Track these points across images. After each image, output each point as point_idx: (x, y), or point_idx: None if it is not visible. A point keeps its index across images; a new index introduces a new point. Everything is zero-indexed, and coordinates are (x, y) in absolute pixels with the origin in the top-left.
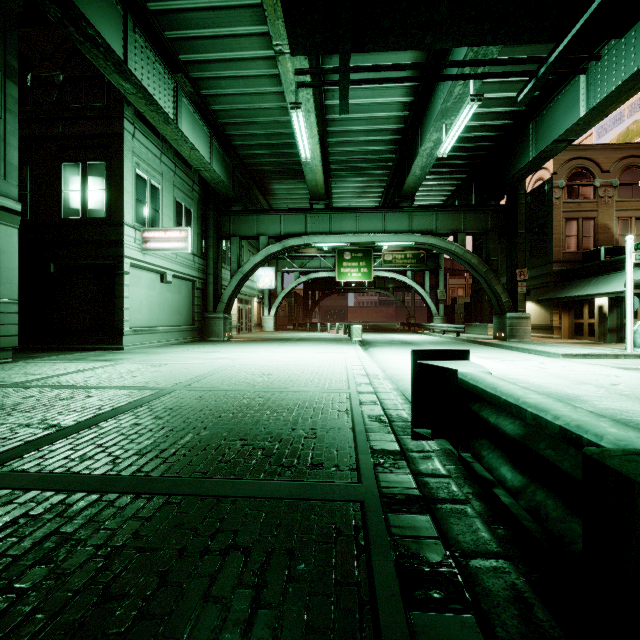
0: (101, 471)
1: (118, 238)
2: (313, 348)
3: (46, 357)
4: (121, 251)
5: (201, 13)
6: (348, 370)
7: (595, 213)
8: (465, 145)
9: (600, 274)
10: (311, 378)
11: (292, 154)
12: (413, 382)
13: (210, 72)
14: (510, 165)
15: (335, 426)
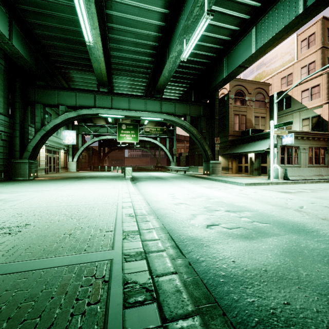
0: None
1: None
2: (96, 184)
3: None
4: None
5: None
6: (118, 209)
7: (246, 113)
8: (191, 66)
9: (251, 142)
10: (73, 228)
11: (84, 51)
12: None
13: None
14: (213, 80)
15: None
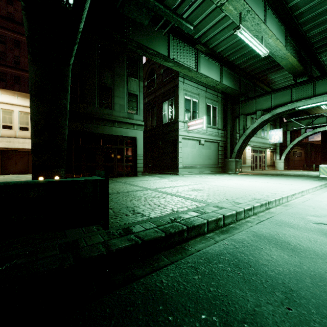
0: None
1: (177, 128)
2: (276, 180)
3: (152, 175)
4: (178, 133)
5: (195, 12)
6: (253, 194)
7: None
8: None
9: None
10: (214, 194)
11: None
12: None
13: (209, 35)
14: None
15: (148, 215)
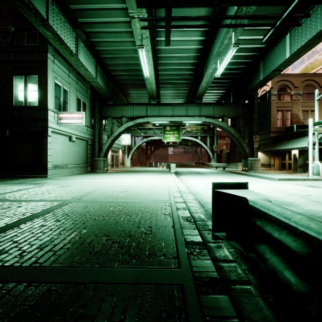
0: (10, 263)
1: (44, 117)
2: (150, 176)
3: (3, 182)
4: (46, 124)
5: None
6: (169, 188)
7: (291, 108)
8: (228, 72)
9: (294, 138)
10: (149, 193)
11: (139, 75)
12: (213, 203)
13: (95, 29)
14: (250, 83)
15: (163, 225)
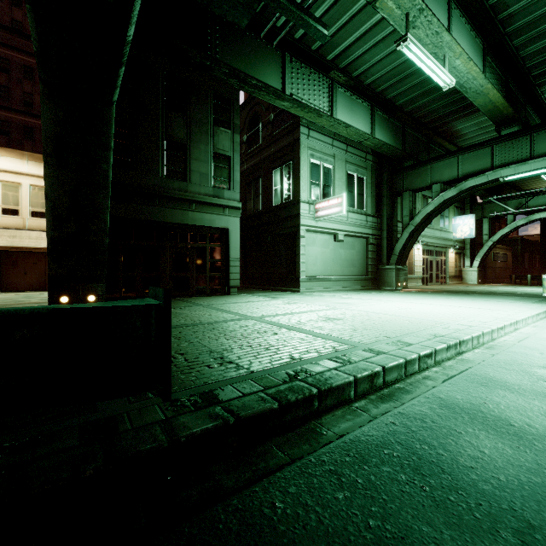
0: None
1: (297, 212)
2: (468, 302)
3: (256, 293)
4: (298, 221)
5: (328, 14)
6: (432, 328)
7: None
8: None
9: None
10: (364, 328)
11: None
12: None
13: (353, 55)
14: None
15: (248, 366)
